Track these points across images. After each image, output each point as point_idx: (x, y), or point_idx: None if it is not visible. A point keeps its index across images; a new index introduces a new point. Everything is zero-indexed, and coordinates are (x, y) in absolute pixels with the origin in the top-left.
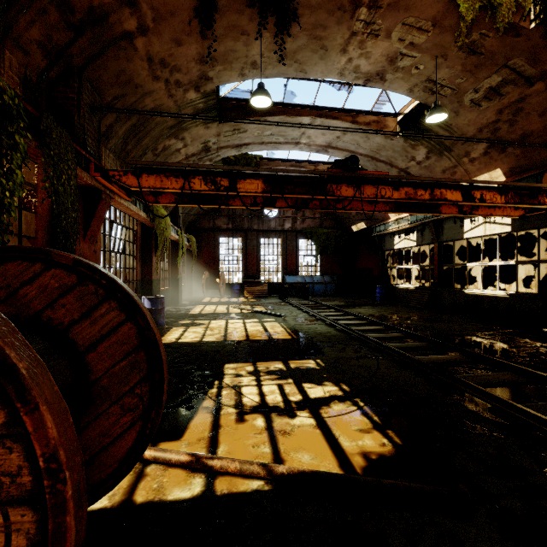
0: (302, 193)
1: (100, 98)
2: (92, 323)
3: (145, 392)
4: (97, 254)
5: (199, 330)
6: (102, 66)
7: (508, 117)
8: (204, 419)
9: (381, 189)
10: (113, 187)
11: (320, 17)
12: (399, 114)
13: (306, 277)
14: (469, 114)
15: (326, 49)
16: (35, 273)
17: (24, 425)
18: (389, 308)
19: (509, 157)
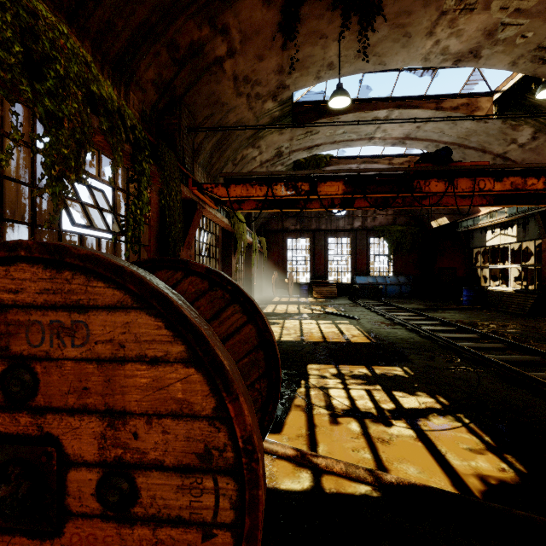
0: (386, 192)
1: (194, 120)
2: (220, 323)
3: (263, 388)
4: (191, 258)
5: (276, 329)
6: (197, 91)
7: None
8: (299, 416)
9: (479, 181)
10: (205, 198)
11: (404, 4)
12: (495, 93)
13: (378, 277)
14: None
15: (409, 36)
16: (177, 279)
17: (228, 411)
18: (480, 313)
19: None
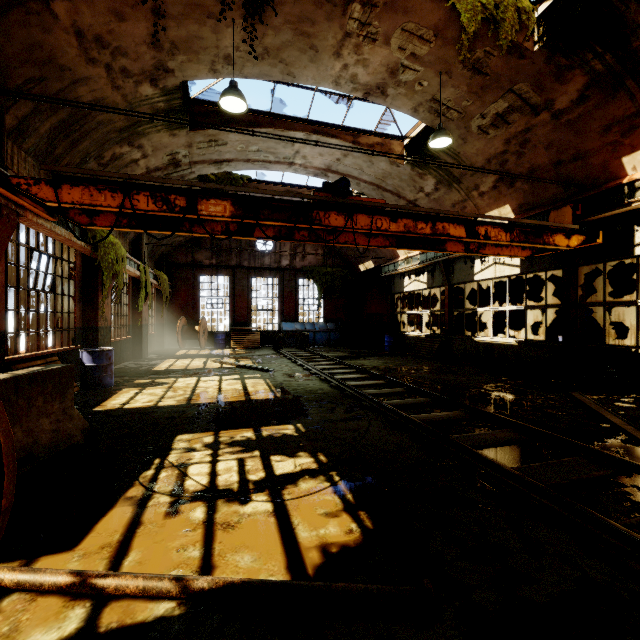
0: (283, 220)
1: (4, 78)
2: None
3: None
4: None
5: (158, 391)
6: (3, 32)
7: (516, 148)
8: (121, 515)
9: (377, 219)
10: (21, 201)
11: (306, 8)
12: (406, 138)
13: (306, 324)
14: (477, 142)
15: (316, 50)
16: None
17: None
18: (397, 358)
19: (518, 193)
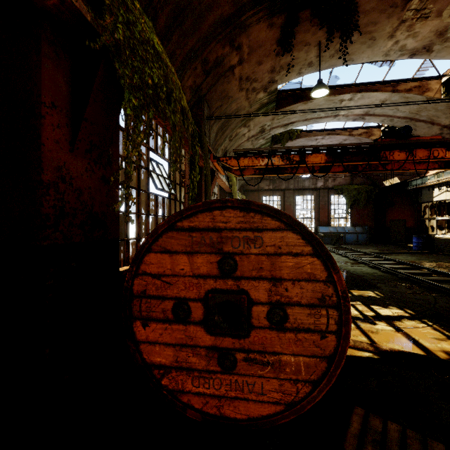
0: (358, 161)
1: (209, 110)
2: None
3: None
4: None
5: None
6: (215, 90)
7: None
8: None
9: (433, 151)
10: (219, 167)
11: (372, 17)
12: (443, 76)
13: (338, 227)
14: None
15: (374, 39)
16: None
17: (333, 278)
18: (429, 256)
19: None
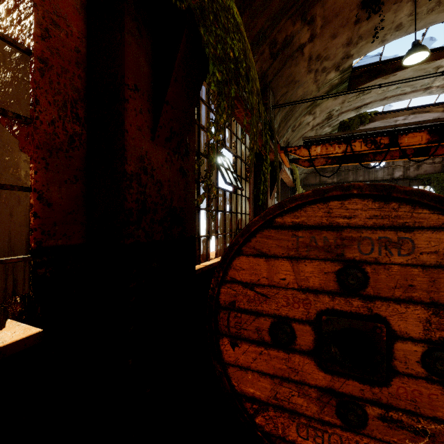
0: None
1: (274, 99)
2: None
3: None
4: None
5: None
6: (281, 75)
7: None
8: None
9: None
10: (285, 159)
11: None
12: None
13: None
14: None
15: None
16: None
17: None
18: None
19: None
